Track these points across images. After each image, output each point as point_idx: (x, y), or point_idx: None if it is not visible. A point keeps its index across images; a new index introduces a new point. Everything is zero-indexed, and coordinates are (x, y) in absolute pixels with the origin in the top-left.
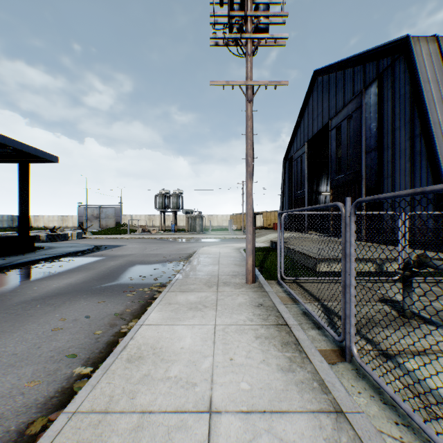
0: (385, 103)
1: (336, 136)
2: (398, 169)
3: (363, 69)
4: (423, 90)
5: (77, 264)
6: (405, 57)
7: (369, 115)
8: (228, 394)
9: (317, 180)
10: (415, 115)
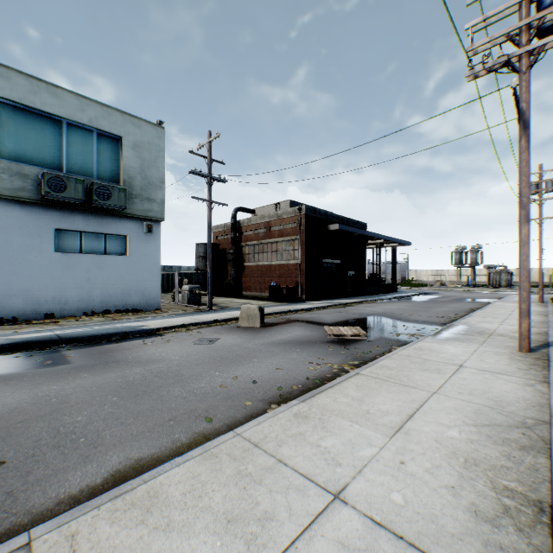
0: None
1: None
2: None
3: None
4: None
5: (433, 297)
6: None
7: None
8: None
9: None
10: None
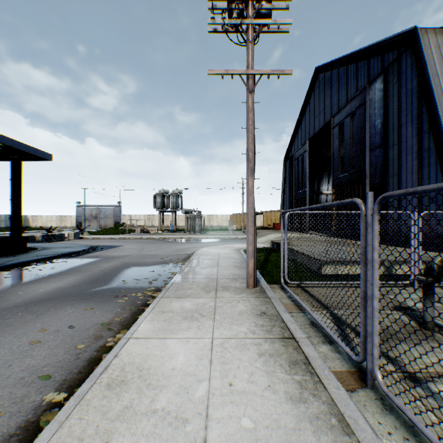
0: (390, 99)
1: (339, 133)
2: (404, 167)
3: (367, 64)
4: (432, 84)
5: (70, 265)
6: (413, 50)
7: (374, 111)
8: (226, 436)
9: (318, 179)
10: (423, 110)
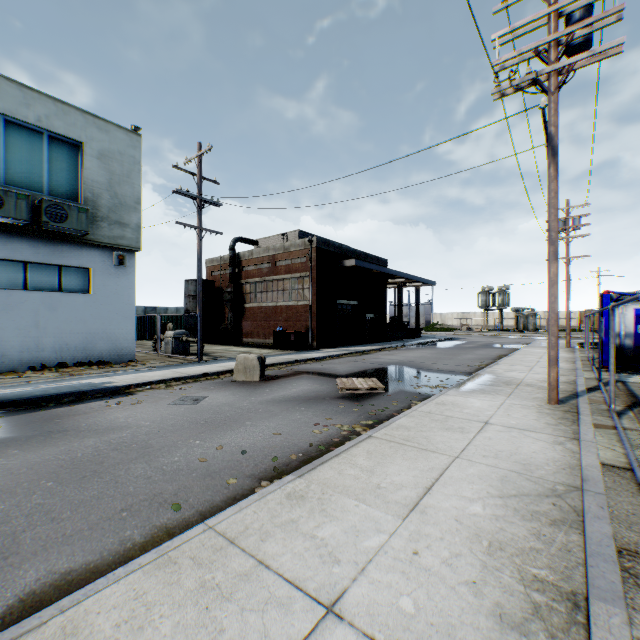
0: None
1: None
2: None
3: None
4: None
5: (459, 342)
6: None
7: None
8: None
9: None
10: None
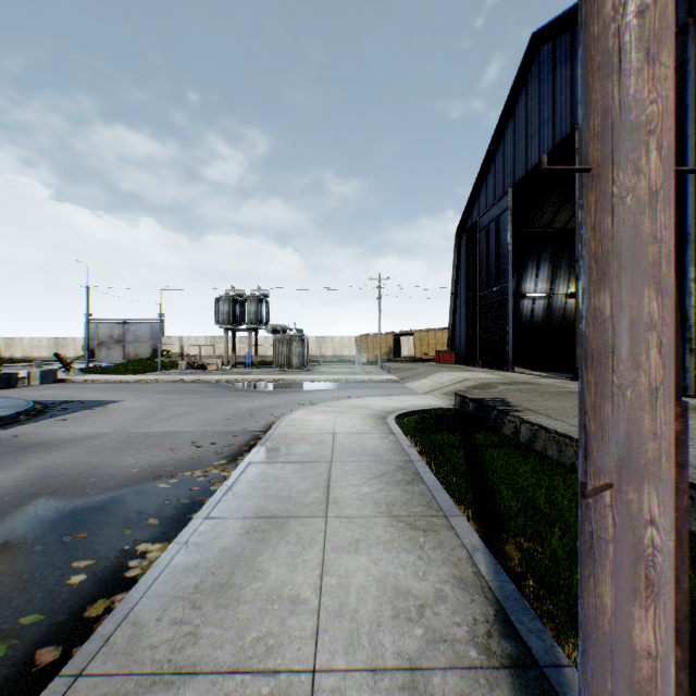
0: None
1: None
2: None
3: None
4: None
5: None
6: None
7: None
8: None
9: (518, 270)
10: None
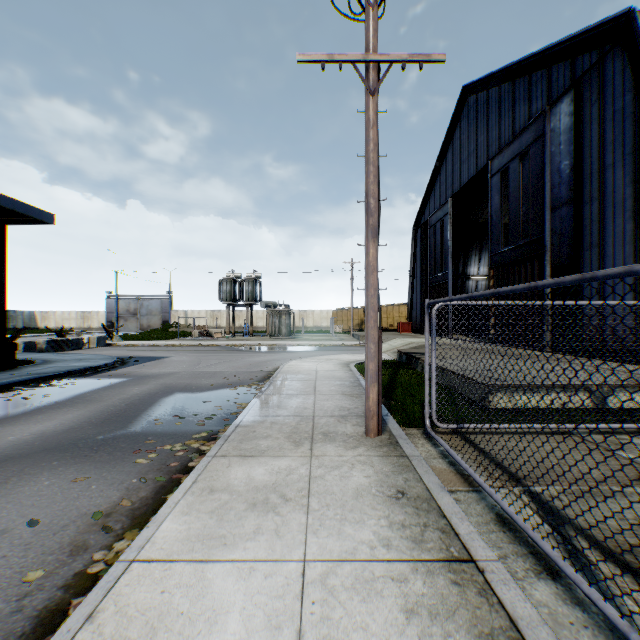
0: (586, 126)
1: (500, 185)
2: (611, 233)
3: (547, 75)
4: None
5: (77, 391)
6: (626, 47)
7: (558, 148)
8: None
9: (464, 257)
10: None
